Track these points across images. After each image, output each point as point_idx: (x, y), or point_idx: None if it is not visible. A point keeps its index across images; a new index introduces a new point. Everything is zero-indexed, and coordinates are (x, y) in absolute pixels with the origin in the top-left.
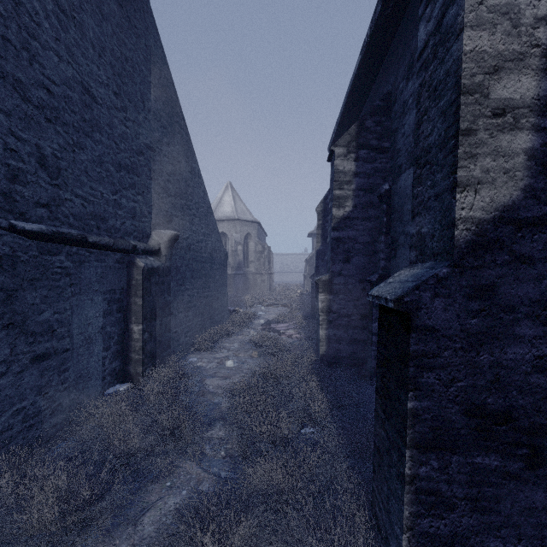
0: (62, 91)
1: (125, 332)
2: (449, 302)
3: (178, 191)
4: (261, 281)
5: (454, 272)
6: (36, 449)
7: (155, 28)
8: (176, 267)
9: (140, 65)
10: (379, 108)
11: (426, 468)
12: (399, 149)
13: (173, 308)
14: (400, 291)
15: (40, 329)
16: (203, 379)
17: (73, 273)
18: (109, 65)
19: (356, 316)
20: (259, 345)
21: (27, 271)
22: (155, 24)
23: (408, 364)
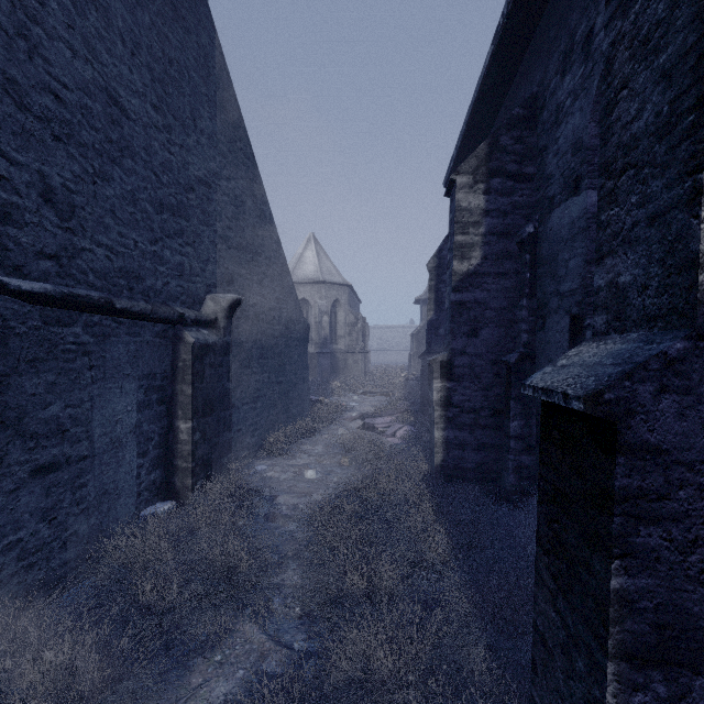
0: (78, 99)
1: (169, 431)
2: (689, 403)
3: (242, 241)
4: (353, 362)
5: (697, 348)
6: (36, 598)
7: (210, 22)
8: (239, 343)
9: (190, 70)
10: (519, 118)
11: (644, 697)
12: (550, 174)
13: (235, 398)
14: (593, 382)
15: (45, 429)
16: (274, 497)
17: (94, 350)
18: (146, 68)
19: (487, 412)
20: (350, 449)
21: (25, 348)
22: (210, 16)
23: (610, 510)
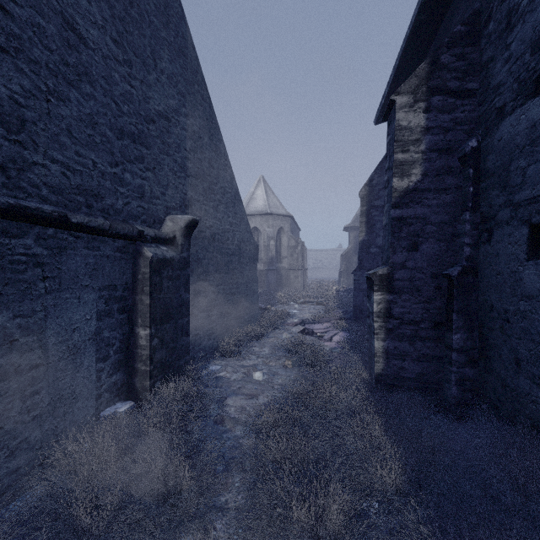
0: (29, 16)
1: (130, 336)
2: None
3: (199, 171)
4: (294, 277)
5: None
6: None
7: None
8: (197, 259)
9: (150, 15)
10: (460, 35)
11: None
12: (498, 83)
13: (193, 306)
14: None
15: None
16: (224, 398)
17: (49, 262)
18: (106, 3)
19: (427, 324)
20: (293, 352)
21: None
22: None
23: None
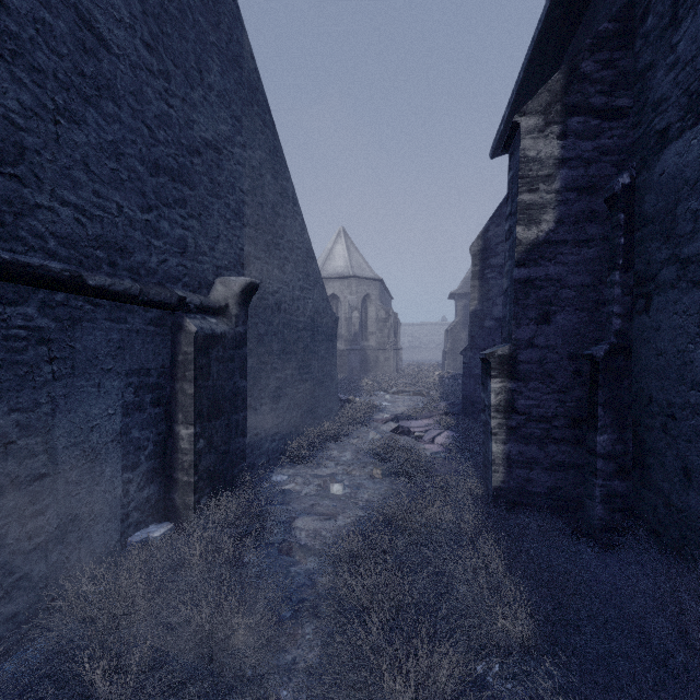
0: (30, 9)
1: (167, 437)
2: None
3: (260, 219)
4: (384, 359)
5: None
6: None
7: None
8: (257, 335)
9: (195, 12)
10: (608, 35)
11: None
12: (660, 98)
13: (251, 397)
14: None
15: None
16: (292, 519)
17: (57, 338)
18: None
19: (563, 421)
20: (383, 458)
21: None
22: None
23: None
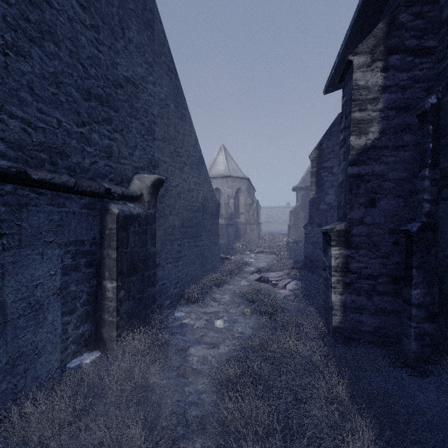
0: None
1: (97, 289)
2: None
3: (166, 135)
4: (250, 230)
5: None
6: None
7: None
8: (164, 215)
9: None
10: None
11: None
12: None
13: (160, 258)
14: None
15: None
16: (187, 347)
17: (7, 219)
18: None
19: (385, 279)
20: (251, 300)
21: None
22: None
23: None
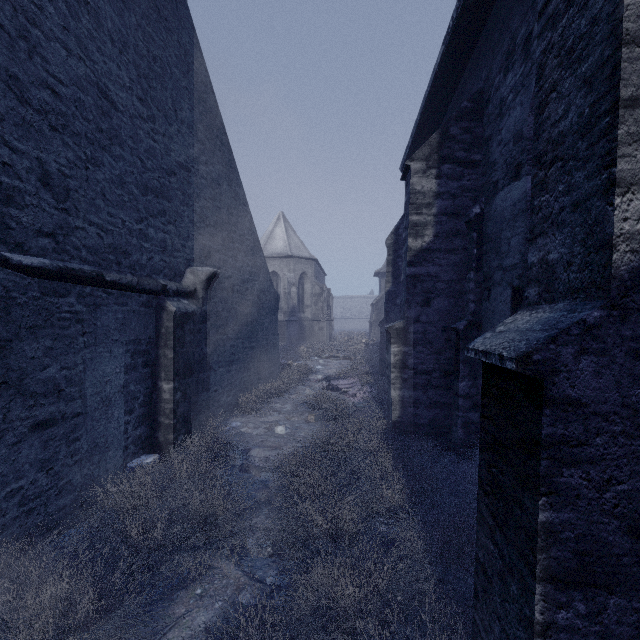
0: (72, 94)
1: (153, 390)
2: (604, 363)
3: (218, 220)
4: (318, 329)
5: (611, 316)
6: (35, 540)
7: (190, 22)
8: (216, 311)
9: (172, 66)
10: (467, 110)
11: (566, 614)
12: (494, 161)
13: (212, 361)
14: (524, 345)
15: (43, 389)
16: (248, 450)
17: (87, 318)
18: (133, 64)
19: (438, 373)
20: (316, 407)
21: (26, 316)
22: (190, 17)
23: (538, 455)
